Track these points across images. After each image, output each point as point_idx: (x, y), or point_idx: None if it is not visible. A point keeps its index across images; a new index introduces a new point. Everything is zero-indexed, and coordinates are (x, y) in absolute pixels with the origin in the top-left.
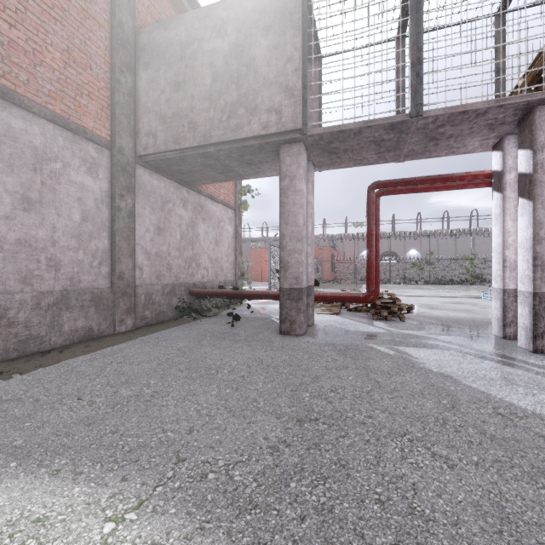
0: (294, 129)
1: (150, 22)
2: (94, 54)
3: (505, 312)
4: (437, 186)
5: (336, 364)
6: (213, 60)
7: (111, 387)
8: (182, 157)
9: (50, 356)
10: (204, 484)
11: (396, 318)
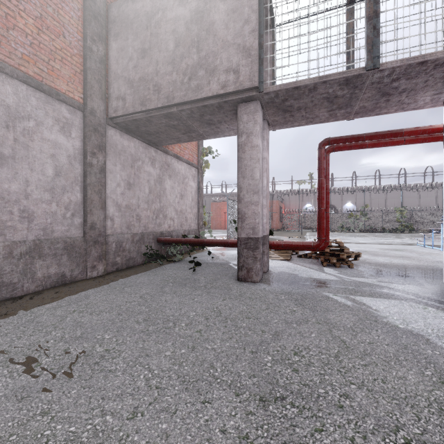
0: (251, 86)
1: None
2: (67, 23)
3: None
4: (385, 142)
5: (296, 317)
6: (175, 26)
7: (64, 342)
8: (148, 118)
9: (20, 303)
10: None
11: (344, 265)
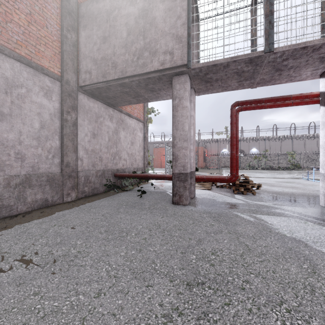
0: (182, 64)
1: (88, 0)
2: (49, 17)
3: None
4: (278, 104)
5: (213, 229)
6: (127, 20)
7: (48, 246)
8: (108, 87)
9: (15, 219)
10: None
11: (249, 193)
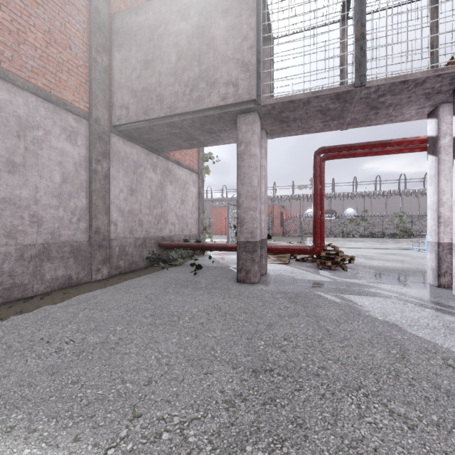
0: (249, 99)
1: (123, 10)
2: (73, 35)
3: (440, 264)
4: (376, 151)
5: (288, 312)
6: (177, 40)
7: (81, 333)
8: (151, 127)
9: (31, 302)
10: (157, 446)
11: (339, 268)
